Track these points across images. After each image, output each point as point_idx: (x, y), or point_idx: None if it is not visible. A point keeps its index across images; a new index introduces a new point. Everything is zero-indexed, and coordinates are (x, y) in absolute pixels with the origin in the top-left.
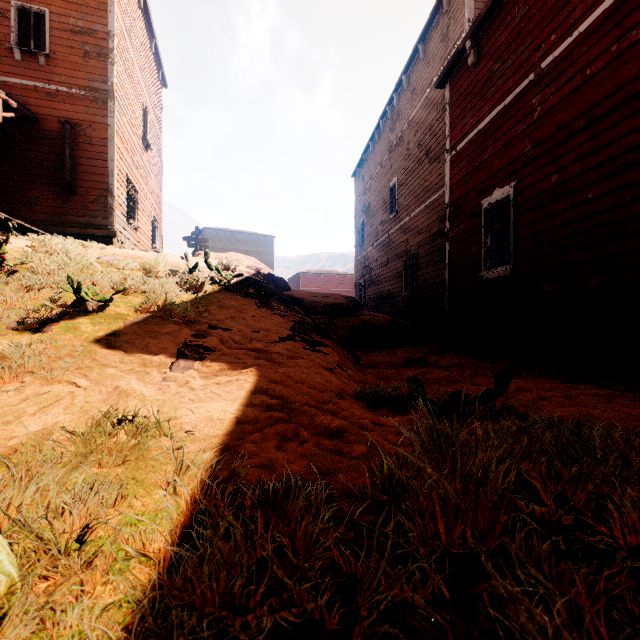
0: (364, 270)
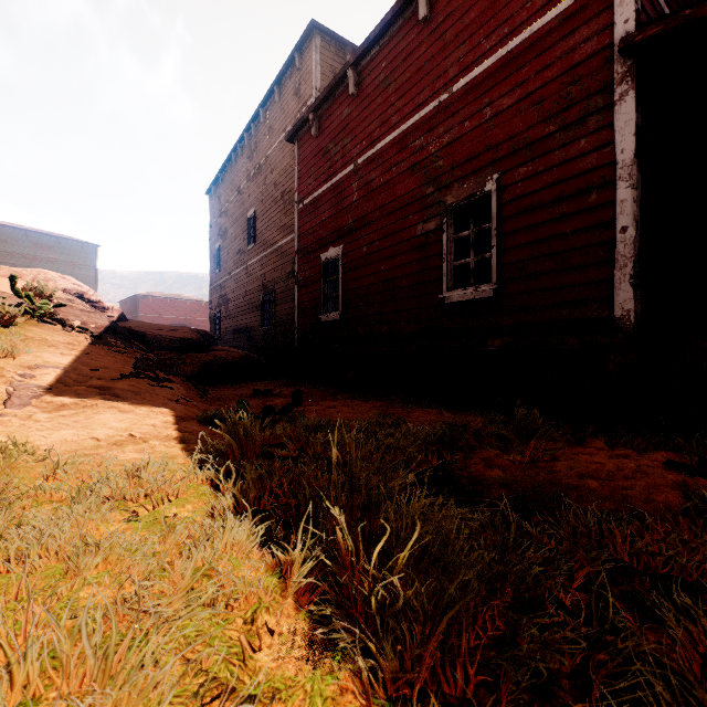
0: (221, 300)
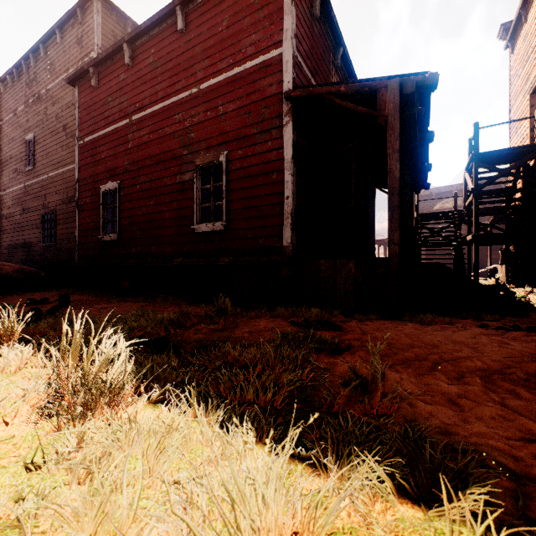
0: None
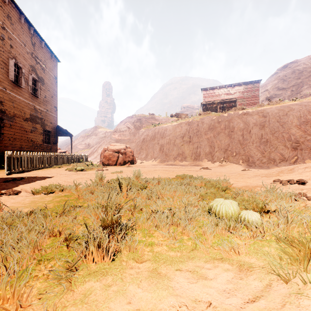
0: None
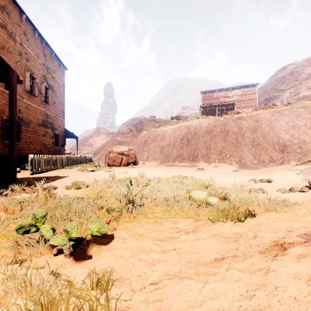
0: None
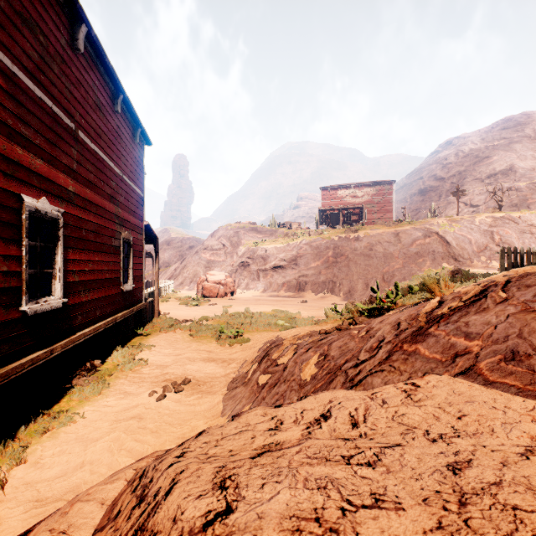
0: None
